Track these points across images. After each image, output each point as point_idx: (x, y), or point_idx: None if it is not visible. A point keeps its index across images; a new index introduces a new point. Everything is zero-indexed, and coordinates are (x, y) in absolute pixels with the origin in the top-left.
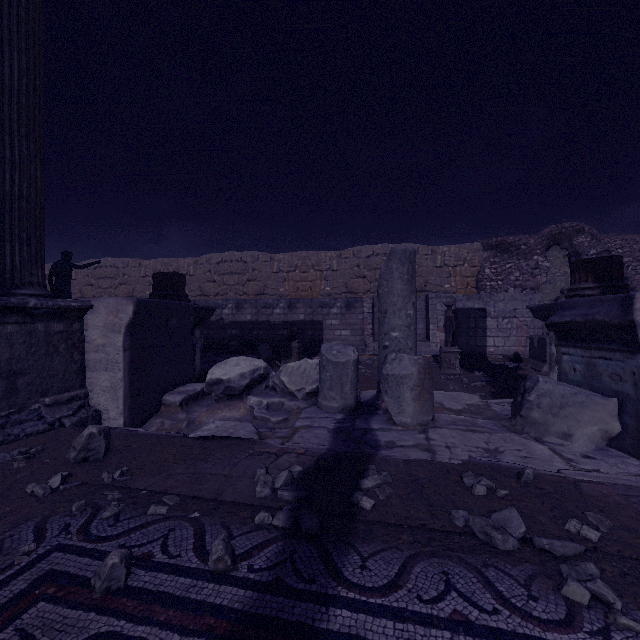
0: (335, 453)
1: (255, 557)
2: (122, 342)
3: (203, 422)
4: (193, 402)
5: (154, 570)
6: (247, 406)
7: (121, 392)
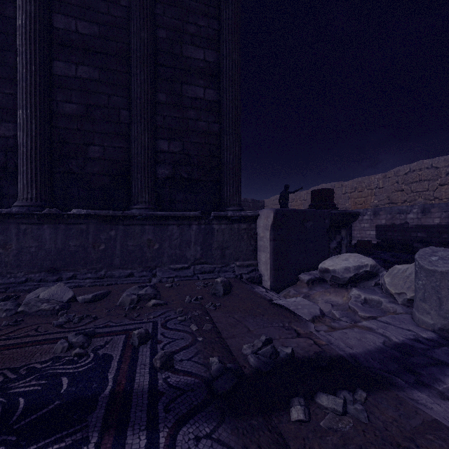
0: (350, 360)
1: (177, 375)
2: (269, 236)
3: (315, 299)
4: (318, 283)
5: (151, 348)
6: (348, 296)
7: (268, 266)
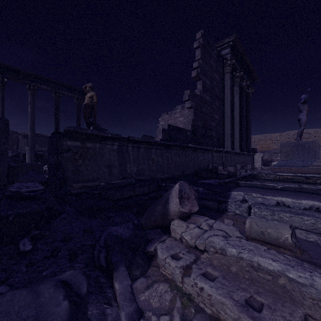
0: None
1: None
2: (261, 159)
3: None
4: None
5: None
6: None
7: (260, 165)
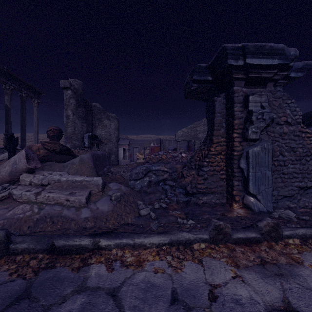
0: None
1: None
2: None
3: None
4: None
5: None
6: None
7: None
